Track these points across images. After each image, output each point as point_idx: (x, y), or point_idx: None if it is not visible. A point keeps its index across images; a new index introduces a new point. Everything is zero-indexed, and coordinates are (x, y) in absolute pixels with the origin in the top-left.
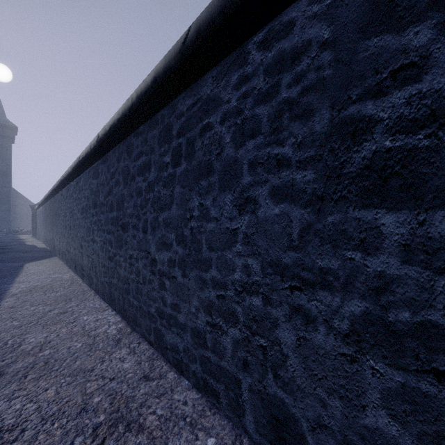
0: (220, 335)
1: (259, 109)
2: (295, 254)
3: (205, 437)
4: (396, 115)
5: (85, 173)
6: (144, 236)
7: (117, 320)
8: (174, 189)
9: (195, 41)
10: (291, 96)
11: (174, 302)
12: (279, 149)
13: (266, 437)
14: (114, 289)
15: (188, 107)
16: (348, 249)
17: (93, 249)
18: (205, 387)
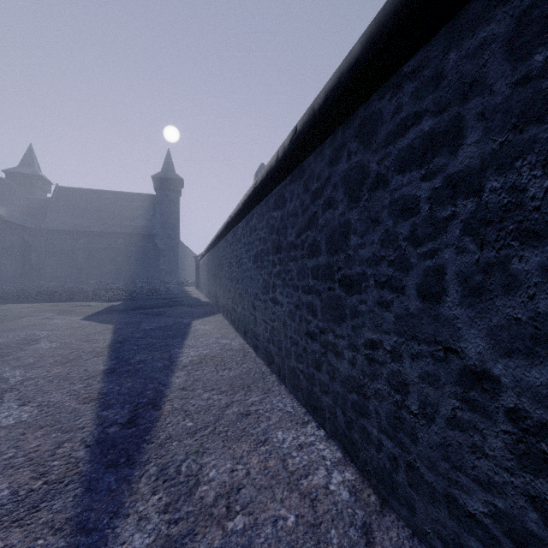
0: None
1: None
2: None
3: None
4: None
5: (259, 206)
6: (426, 307)
7: (336, 456)
8: None
9: None
10: None
11: None
12: None
13: None
14: (320, 390)
15: None
16: None
17: (274, 314)
18: None
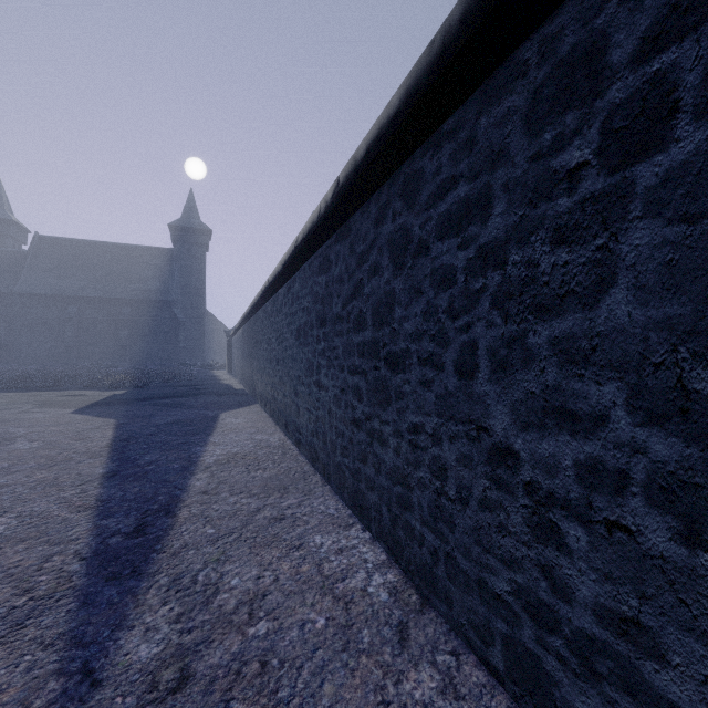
0: None
1: None
2: None
3: None
4: None
5: (302, 269)
6: (462, 385)
7: (380, 558)
8: (617, 239)
9: None
10: None
11: (622, 611)
12: None
13: None
14: (366, 486)
15: None
16: None
17: (318, 401)
18: None
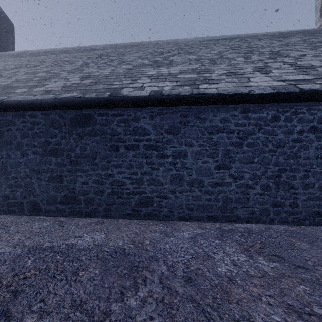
0: (15, 193)
1: (29, 131)
2: (38, 166)
3: (10, 218)
4: (54, 142)
5: None
6: None
7: None
8: None
9: (6, 106)
10: (37, 132)
11: None
12: (34, 143)
13: (31, 211)
14: None
15: (0, 120)
16: (48, 164)
17: None
18: (9, 212)
